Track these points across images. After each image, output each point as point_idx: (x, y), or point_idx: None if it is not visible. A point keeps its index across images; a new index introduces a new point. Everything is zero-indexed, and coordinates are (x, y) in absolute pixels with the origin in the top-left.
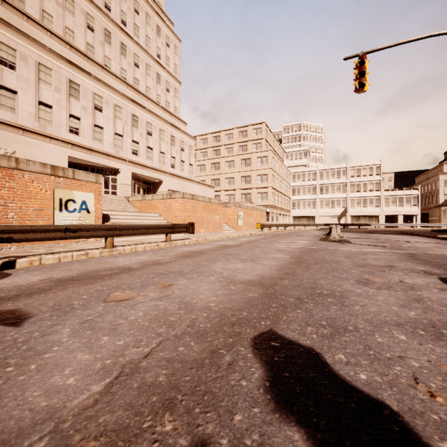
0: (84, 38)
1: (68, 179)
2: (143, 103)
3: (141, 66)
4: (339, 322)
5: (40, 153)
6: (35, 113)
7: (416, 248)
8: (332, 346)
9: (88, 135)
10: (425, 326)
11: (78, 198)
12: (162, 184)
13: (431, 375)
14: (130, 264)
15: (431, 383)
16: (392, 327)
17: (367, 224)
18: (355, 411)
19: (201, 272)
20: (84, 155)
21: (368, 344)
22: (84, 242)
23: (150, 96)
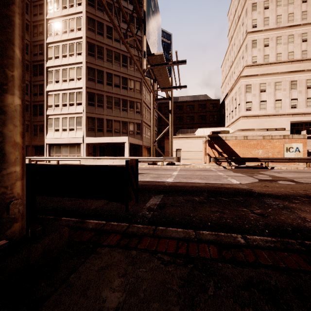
0: (300, 50)
1: (290, 139)
2: None
3: None
4: None
5: (275, 124)
6: (274, 106)
7: None
8: None
9: (302, 106)
10: None
11: (294, 146)
12: None
13: None
14: None
15: None
16: None
17: None
18: None
19: None
20: (300, 118)
21: None
22: (297, 165)
23: None
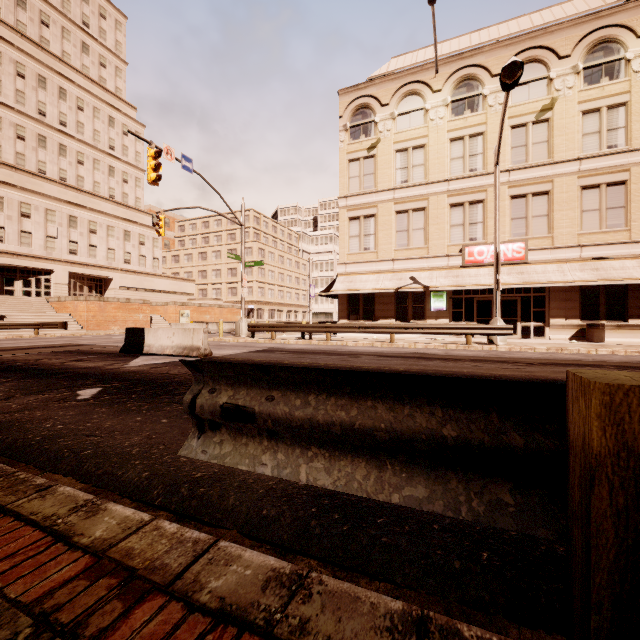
0: (14, 149)
1: None
2: (87, 201)
3: (87, 162)
4: None
5: None
6: None
7: None
8: None
9: (14, 241)
10: None
11: None
12: (113, 281)
13: None
14: None
15: None
16: None
17: None
18: None
19: None
20: (9, 260)
21: None
22: None
23: (100, 191)
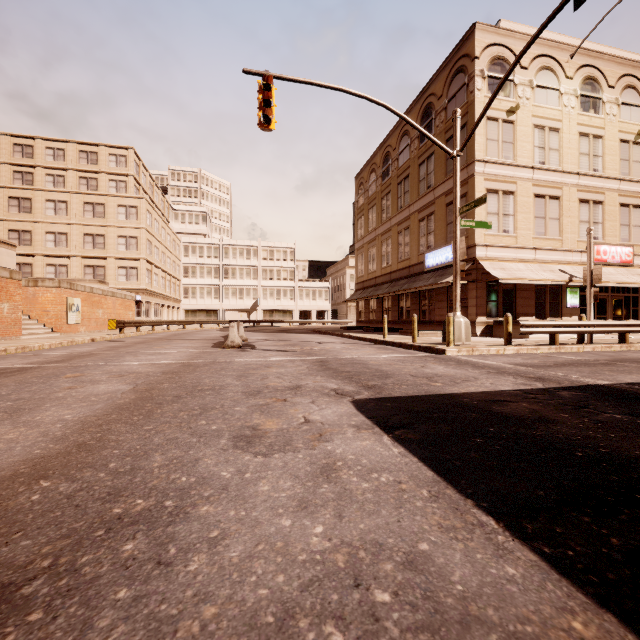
0: None
1: None
2: None
3: None
4: None
5: None
6: None
7: (327, 352)
8: None
9: None
10: (342, 589)
11: None
12: None
13: None
14: None
15: None
16: None
17: (281, 321)
18: None
19: None
20: None
21: None
22: None
23: None
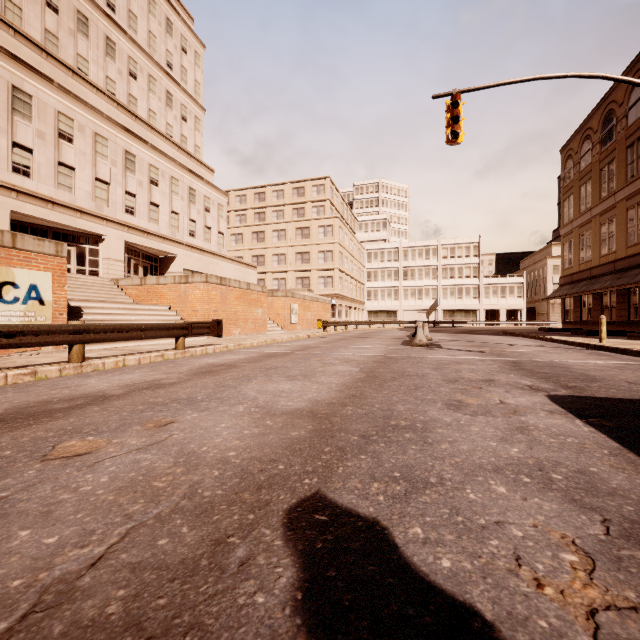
0: (41, 22)
1: (4, 249)
2: (144, 135)
3: (140, 78)
4: (418, 471)
5: None
6: None
7: (521, 354)
8: (406, 514)
9: (47, 178)
10: (531, 469)
11: (23, 279)
12: (175, 261)
13: (538, 549)
14: (109, 388)
15: (538, 563)
16: (488, 475)
17: (463, 321)
18: (431, 629)
19: (224, 398)
20: (41, 210)
21: (456, 505)
22: (33, 353)
23: (155, 125)
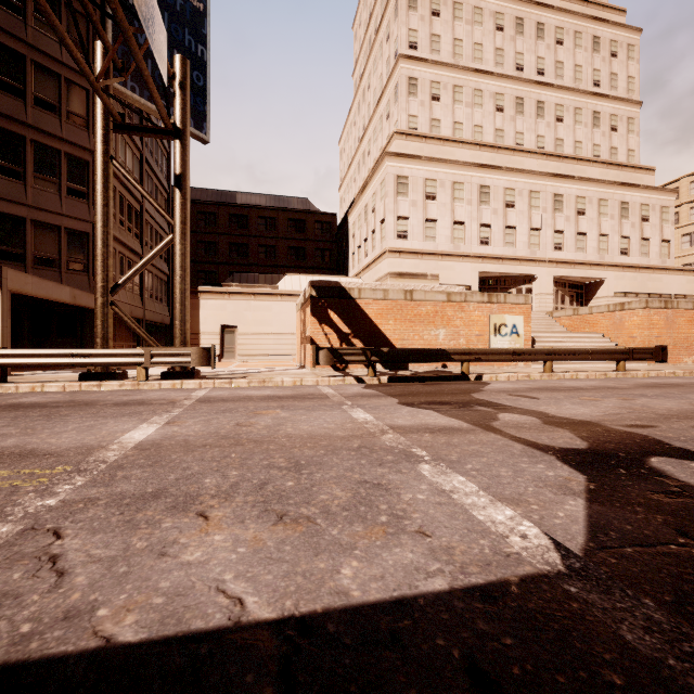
0: (493, 126)
1: (500, 304)
2: (570, 171)
3: (566, 117)
4: None
5: (454, 275)
6: (451, 235)
7: None
8: None
9: (498, 241)
10: None
11: (509, 321)
12: (602, 285)
13: None
14: (581, 386)
15: None
16: None
17: None
18: None
19: (669, 397)
20: (494, 266)
21: None
22: (513, 367)
23: (581, 154)
